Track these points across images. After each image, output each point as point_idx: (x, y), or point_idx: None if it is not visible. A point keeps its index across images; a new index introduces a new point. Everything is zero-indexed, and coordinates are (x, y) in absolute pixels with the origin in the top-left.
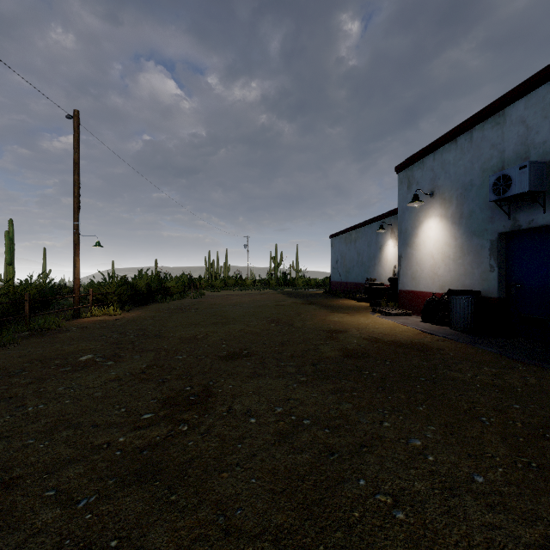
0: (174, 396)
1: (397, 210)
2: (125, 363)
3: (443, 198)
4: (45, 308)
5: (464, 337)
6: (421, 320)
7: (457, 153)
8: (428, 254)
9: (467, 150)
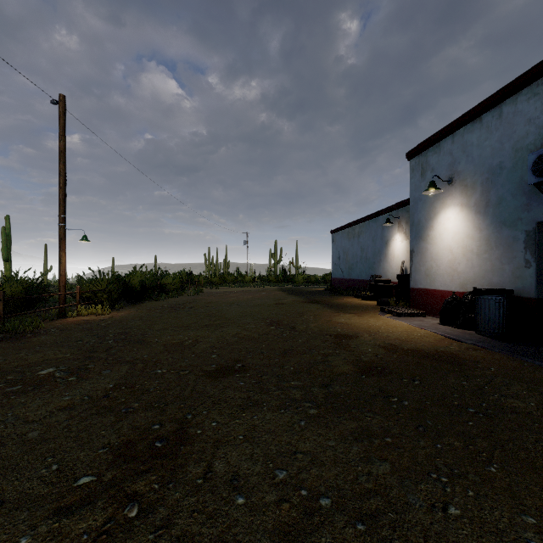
0: (134, 440)
1: (405, 202)
2: (88, 380)
3: (465, 184)
4: (35, 305)
5: (498, 345)
6: (439, 323)
7: (482, 133)
8: (445, 248)
9: (494, 129)
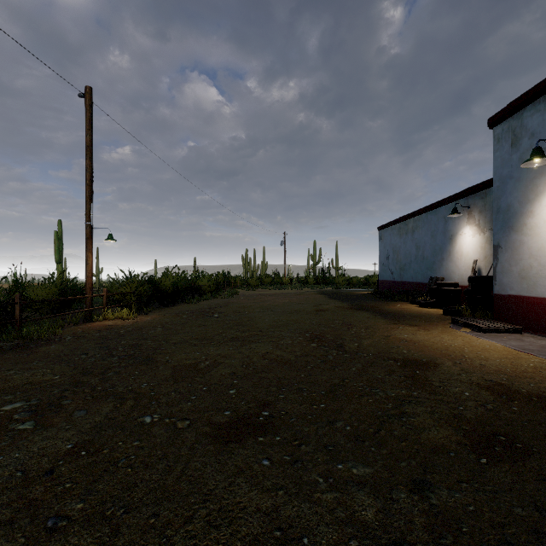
0: None
1: (479, 186)
2: (45, 431)
3: None
4: (73, 307)
5: None
6: None
7: None
8: None
9: None
